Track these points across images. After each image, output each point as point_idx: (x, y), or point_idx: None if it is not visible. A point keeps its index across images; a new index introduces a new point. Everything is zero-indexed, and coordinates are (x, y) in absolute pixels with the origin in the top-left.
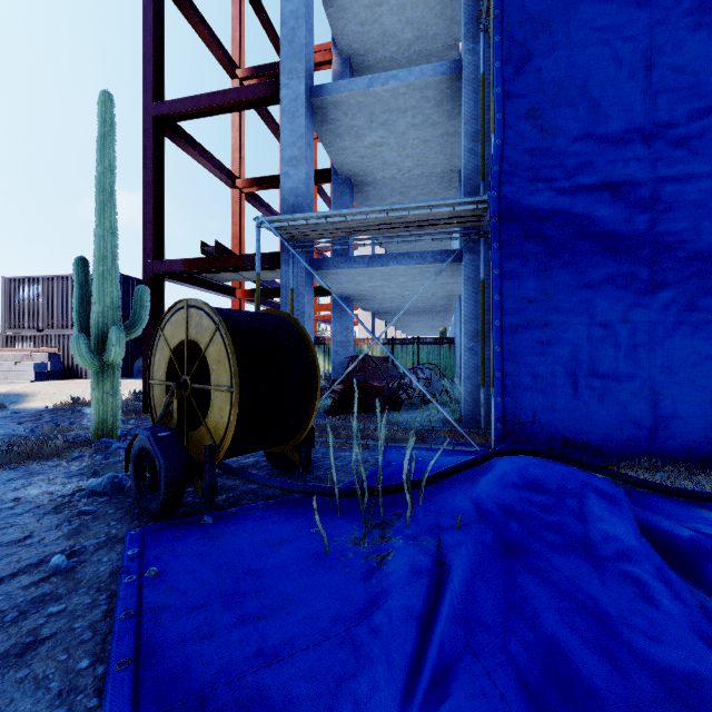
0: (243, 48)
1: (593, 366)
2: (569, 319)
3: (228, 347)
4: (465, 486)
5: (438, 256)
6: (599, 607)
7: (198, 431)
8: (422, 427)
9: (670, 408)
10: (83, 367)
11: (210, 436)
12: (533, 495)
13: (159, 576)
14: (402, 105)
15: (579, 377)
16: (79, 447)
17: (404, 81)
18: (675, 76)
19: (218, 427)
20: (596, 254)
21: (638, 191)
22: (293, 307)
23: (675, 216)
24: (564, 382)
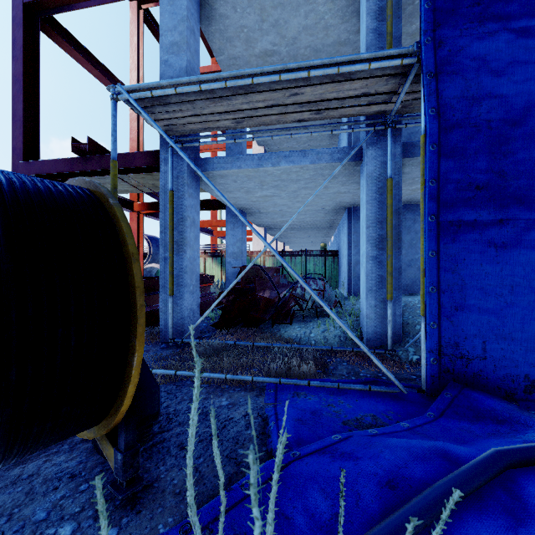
0: None
1: None
2: None
3: None
4: None
5: (336, 154)
6: None
7: None
8: (319, 348)
9: None
10: None
11: None
12: None
13: None
14: None
15: None
16: None
17: None
18: None
19: None
20: None
21: None
22: (172, 210)
23: None
24: (529, 300)
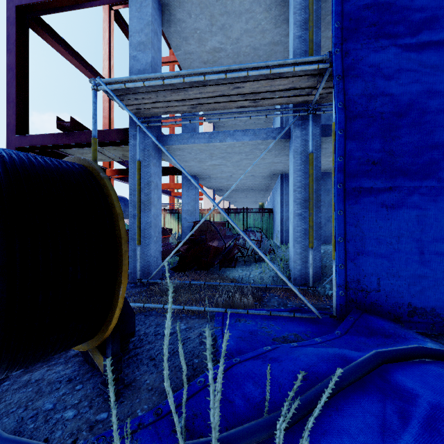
0: None
1: (442, 231)
2: (416, 182)
3: None
4: (362, 442)
5: (270, 133)
6: None
7: None
8: (256, 285)
9: None
10: None
11: None
12: None
13: None
14: (237, 7)
15: (426, 243)
16: None
17: None
18: None
19: None
20: None
21: None
22: (139, 177)
23: None
24: (411, 247)
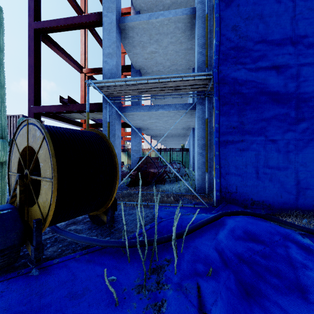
0: (86, 3)
1: (267, 162)
2: (254, 137)
3: (49, 151)
4: (208, 237)
5: (184, 106)
6: None
7: (33, 207)
8: (176, 193)
9: (306, 184)
10: None
11: (40, 212)
12: (253, 245)
13: None
14: (165, 30)
15: (259, 168)
16: None
17: (167, 17)
18: (308, 11)
19: (44, 206)
20: (269, 103)
21: (289, 71)
22: (109, 131)
23: (308, 84)
24: (252, 170)
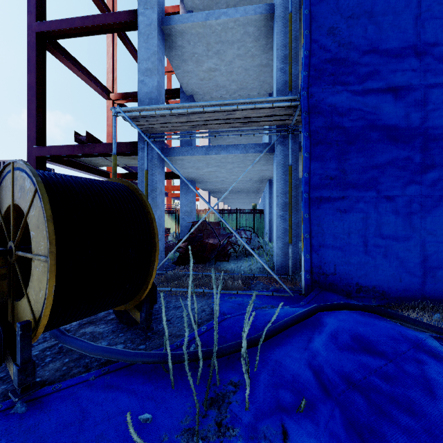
0: None
1: (380, 229)
2: (361, 193)
3: (43, 211)
4: (297, 346)
5: (257, 147)
6: None
7: (21, 301)
8: (246, 275)
9: (436, 261)
10: None
11: (30, 309)
12: (368, 360)
13: None
14: (230, 37)
15: (369, 238)
16: None
17: (232, 17)
18: (440, 7)
19: (37, 300)
20: (382, 142)
21: (413, 94)
22: (147, 184)
23: (440, 114)
24: (358, 241)
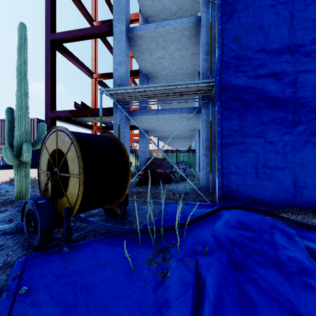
0: (96, 12)
1: (266, 163)
2: (254, 140)
3: (77, 153)
4: (207, 227)
5: (189, 110)
6: (294, 308)
7: (62, 199)
8: (182, 192)
9: (302, 183)
10: (9, 163)
11: (68, 202)
12: (244, 232)
13: (27, 293)
14: (172, 38)
15: (259, 168)
16: (6, 205)
17: (173, 26)
18: (305, 21)
19: (72, 197)
20: (267, 108)
21: (287, 77)
22: (119, 134)
23: (305, 90)
24: (252, 170)
